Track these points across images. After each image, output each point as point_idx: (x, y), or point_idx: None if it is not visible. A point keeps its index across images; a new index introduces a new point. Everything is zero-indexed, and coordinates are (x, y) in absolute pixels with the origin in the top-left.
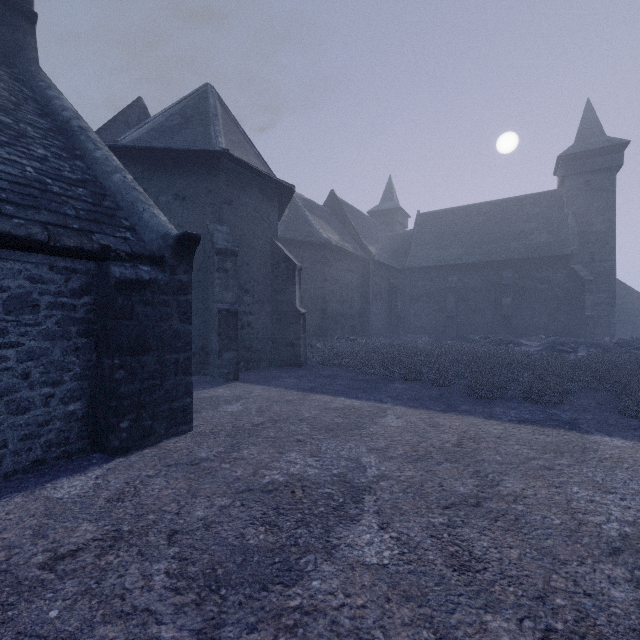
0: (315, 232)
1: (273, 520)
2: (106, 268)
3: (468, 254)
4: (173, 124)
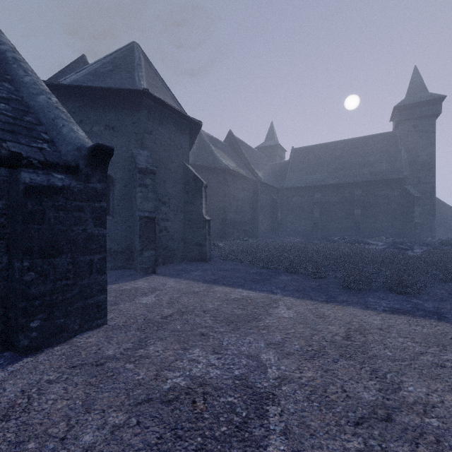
0: (217, 160)
1: (169, 448)
2: (17, 174)
3: (329, 178)
4: (105, 70)
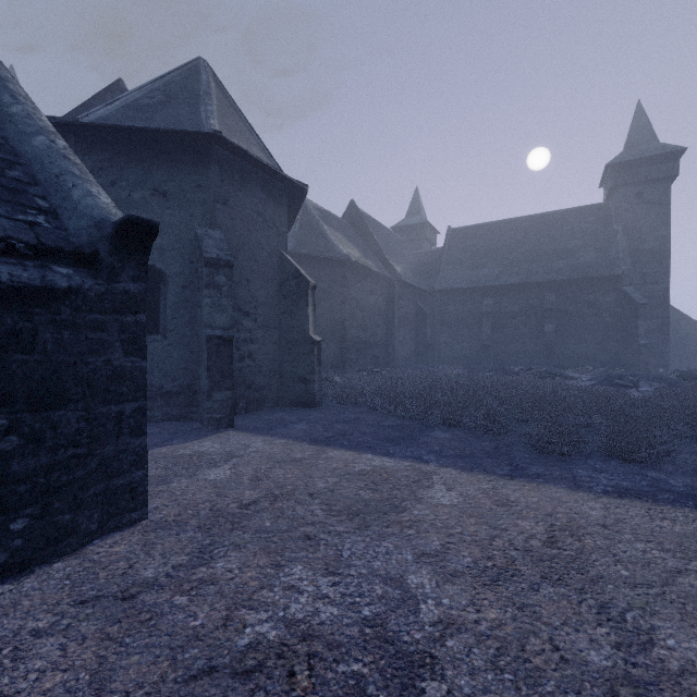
0: (333, 247)
1: None
2: None
3: (506, 274)
4: (152, 102)
